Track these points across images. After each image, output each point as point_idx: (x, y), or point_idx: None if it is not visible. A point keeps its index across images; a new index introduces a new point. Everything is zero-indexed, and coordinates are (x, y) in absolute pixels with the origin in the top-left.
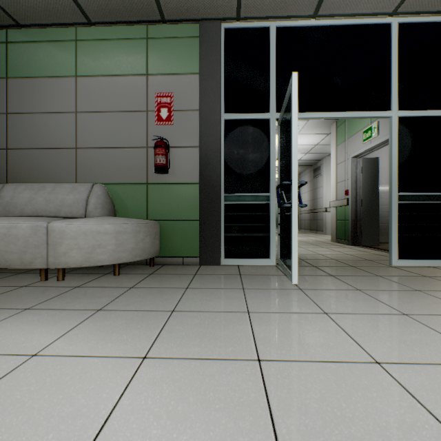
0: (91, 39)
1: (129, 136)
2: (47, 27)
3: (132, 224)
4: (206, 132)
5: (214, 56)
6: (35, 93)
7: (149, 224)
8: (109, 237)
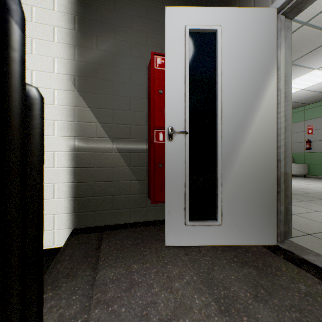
0: None
1: (298, 139)
2: None
3: (296, 165)
4: None
5: None
6: None
7: (302, 165)
8: None
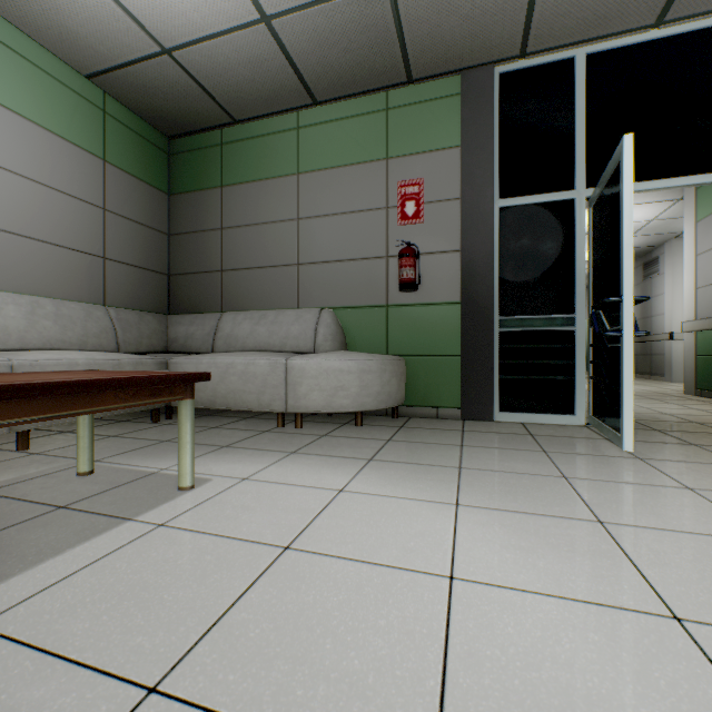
0: (315, 124)
1: (362, 243)
2: (264, 118)
3: (377, 360)
4: (471, 229)
5: (484, 118)
6: (251, 201)
7: (394, 362)
8: (353, 377)
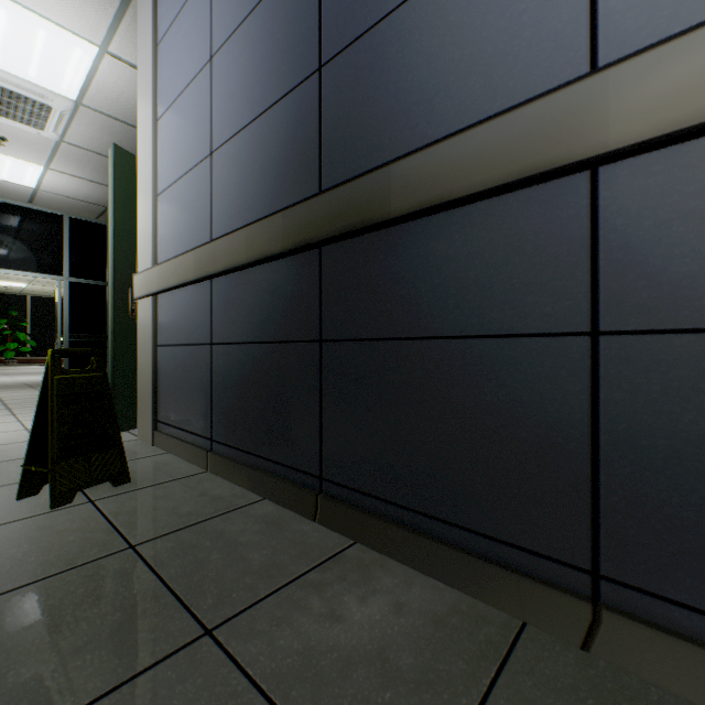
0: None
1: None
2: None
3: None
4: None
5: None
6: None
7: None
8: None
